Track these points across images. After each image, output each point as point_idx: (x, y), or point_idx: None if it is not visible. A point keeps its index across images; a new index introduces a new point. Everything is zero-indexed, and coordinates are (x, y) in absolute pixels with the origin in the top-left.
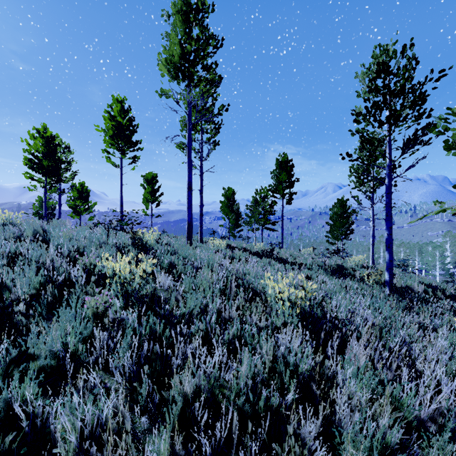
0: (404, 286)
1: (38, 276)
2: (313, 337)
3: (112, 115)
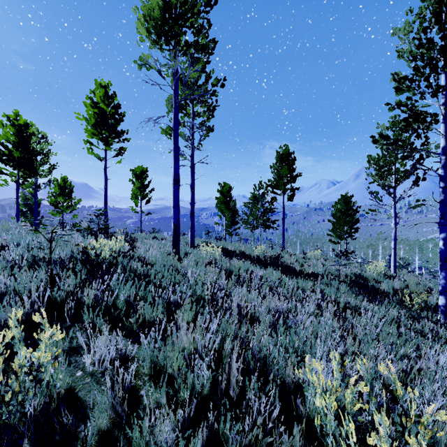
0: None
1: None
2: None
3: (95, 102)
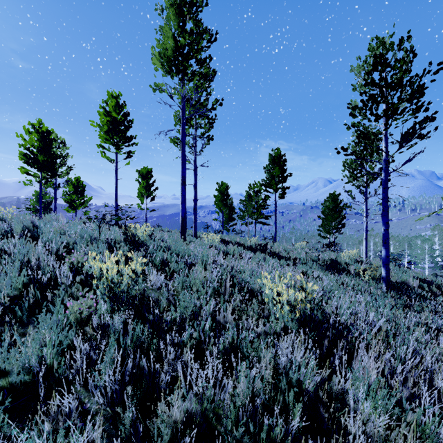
0: (399, 281)
1: (21, 276)
2: (316, 346)
3: (107, 111)
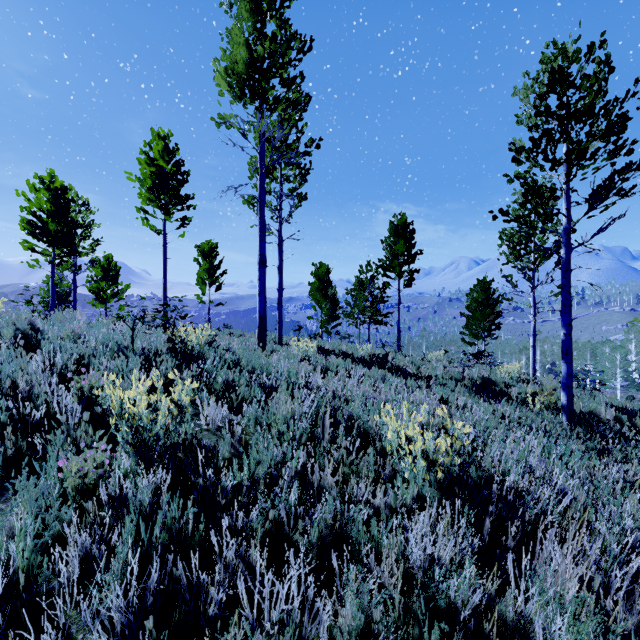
0: (585, 411)
1: None
2: (473, 532)
3: (152, 158)
